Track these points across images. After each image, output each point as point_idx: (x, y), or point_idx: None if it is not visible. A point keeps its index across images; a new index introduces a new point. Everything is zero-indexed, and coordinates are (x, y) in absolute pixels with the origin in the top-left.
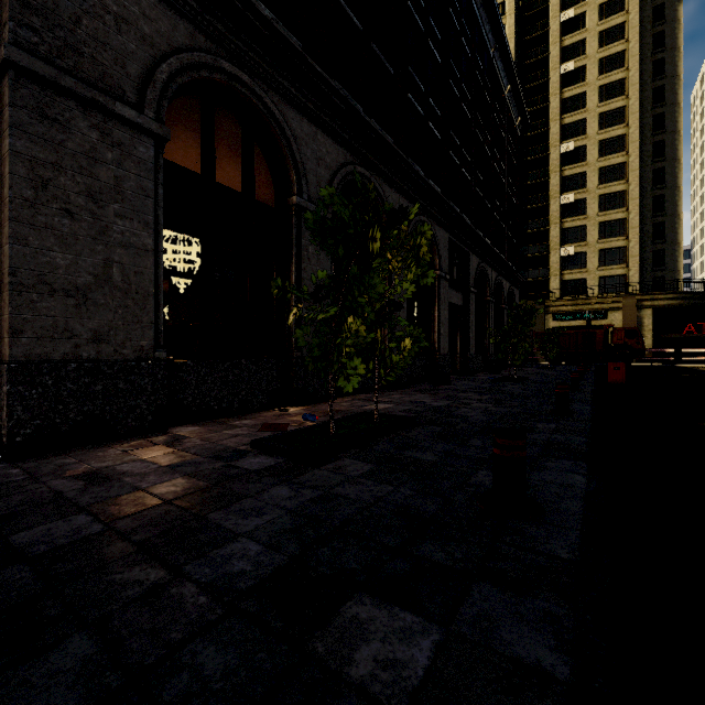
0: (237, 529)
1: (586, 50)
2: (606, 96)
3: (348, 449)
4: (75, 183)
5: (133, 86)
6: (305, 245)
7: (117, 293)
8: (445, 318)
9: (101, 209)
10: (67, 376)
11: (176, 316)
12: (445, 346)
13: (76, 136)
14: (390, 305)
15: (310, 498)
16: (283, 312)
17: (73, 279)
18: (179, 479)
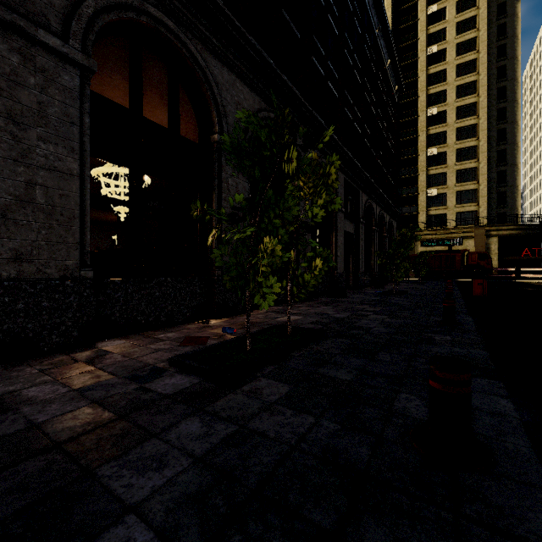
0: (127, 496)
1: (446, 36)
2: (462, 72)
3: (264, 366)
4: None
5: (58, 16)
6: (225, 177)
7: (40, 214)
8: (341, 243)
9: (23, 132)
10: None
11: (123, 242)
12: (341, 266)
13: None
14: (303, 227)
15: (222, 437)
16: (206, 236)
17: None
18: (82, 409)
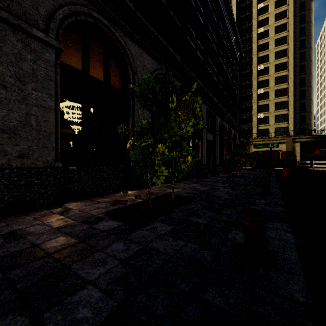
0: (87, 277)
1: (269, 22)
2: (278, 44)
3: (158, 216)
4: (8, 70)
5: (43, 20)
6: (136, 109)
7: (33, 131)
8: (205, 147)
9: (24, 86)
10: (3, 176)
11: (76, 145)
12: (205, 160)
13: (9, 44)
14: (180, 138)
15: (135, 251)
16: (125, 143)
17: (7, 123)
18: (60, 237)
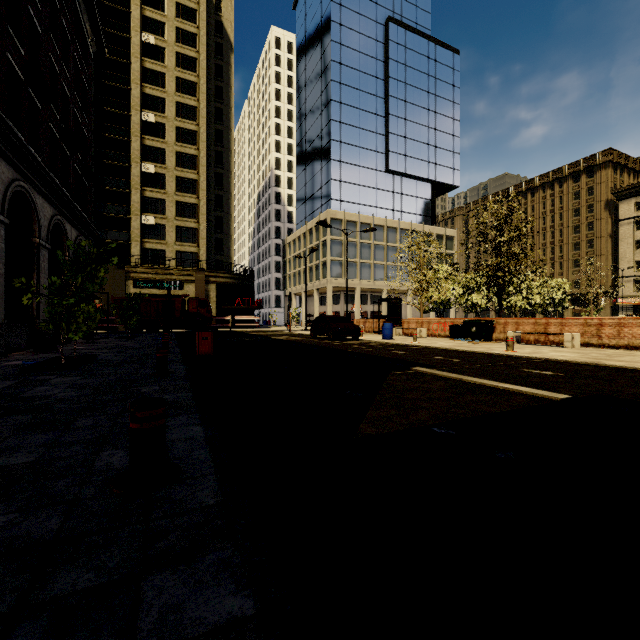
0: None
1: (166, 35)
2: (182, 89)
3: None
4: None
5: None
6: None
7: None
8: None
9: None
10: None
11: None
12: None
13: None
14: None
15: None
16: None
17: None
18: None
